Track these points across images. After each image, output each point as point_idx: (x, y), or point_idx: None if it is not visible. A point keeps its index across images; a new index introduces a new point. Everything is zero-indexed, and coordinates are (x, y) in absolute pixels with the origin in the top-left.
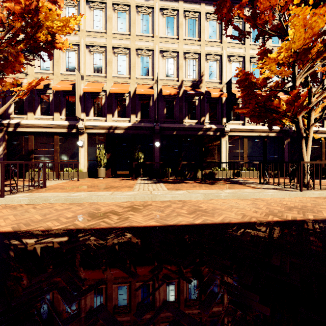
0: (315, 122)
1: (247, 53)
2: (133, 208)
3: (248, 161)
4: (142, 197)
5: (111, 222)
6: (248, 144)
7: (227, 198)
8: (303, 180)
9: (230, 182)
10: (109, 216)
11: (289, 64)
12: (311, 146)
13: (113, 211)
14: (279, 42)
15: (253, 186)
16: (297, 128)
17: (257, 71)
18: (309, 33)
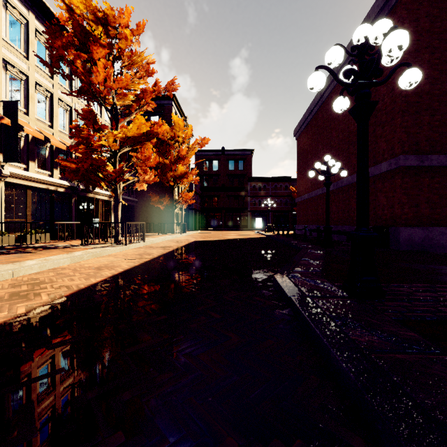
0: (124, 191)
1: (32, 75)
2: (29, 284)
3: (33, 220)
4: (0, 276)
5: (62, 290)
6: (33, 198)
7: (89, 258)
8: (118, 238)
9: (40, 248)
10: (36, 292)
11: (120, 142)
12: (93, 207)
13: (13, 292)
14: (67, 84)
15: (83, 247)
16: (116, 193)
17: (44, 105)
18: (138, 131)
